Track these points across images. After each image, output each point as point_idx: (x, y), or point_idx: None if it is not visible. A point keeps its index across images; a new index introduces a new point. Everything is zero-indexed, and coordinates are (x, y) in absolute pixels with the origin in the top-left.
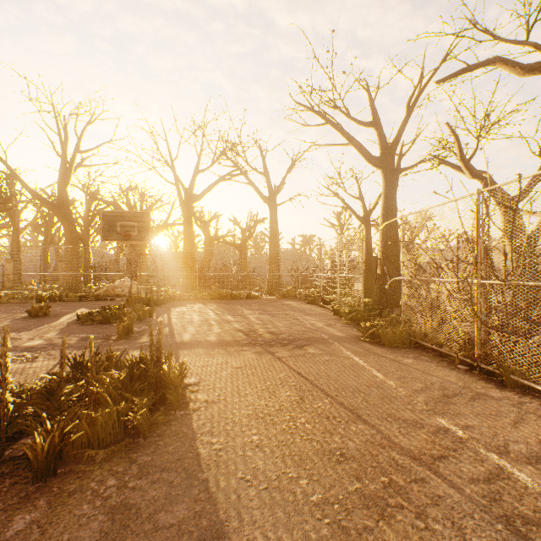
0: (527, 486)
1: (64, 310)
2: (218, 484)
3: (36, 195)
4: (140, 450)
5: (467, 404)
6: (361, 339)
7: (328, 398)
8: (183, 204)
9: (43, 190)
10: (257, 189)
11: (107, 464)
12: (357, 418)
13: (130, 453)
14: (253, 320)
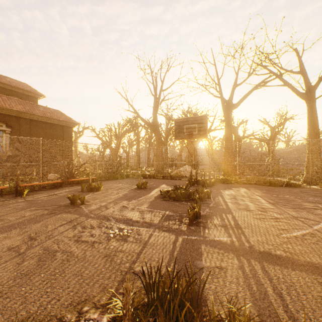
0: None
1: (154, 185)
2: None
3: (143, 120)
4: None
5: None
6: None
7: None
8: (224, 111)
9: (147, 120)
10: (292, 88)
11: None
12: None
13: None
14: None
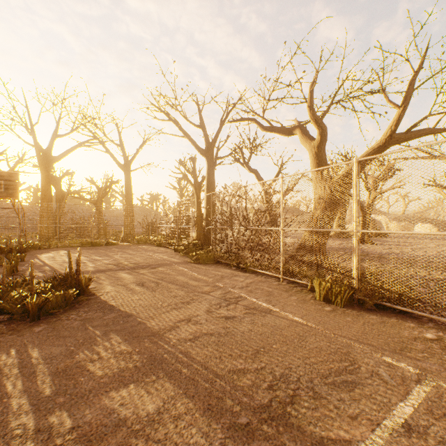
0: (235, 293)
1: None
2: (125, 309)
3: None
4: (80, 308)
5: (229, 278)
6: (190, 262)
7: (170, 284)
8: (41, 163)
9: None
10: (114, 157)
11: (66, 313)
12: (183, 287)
13: (75, 310)
14: (118, 258)
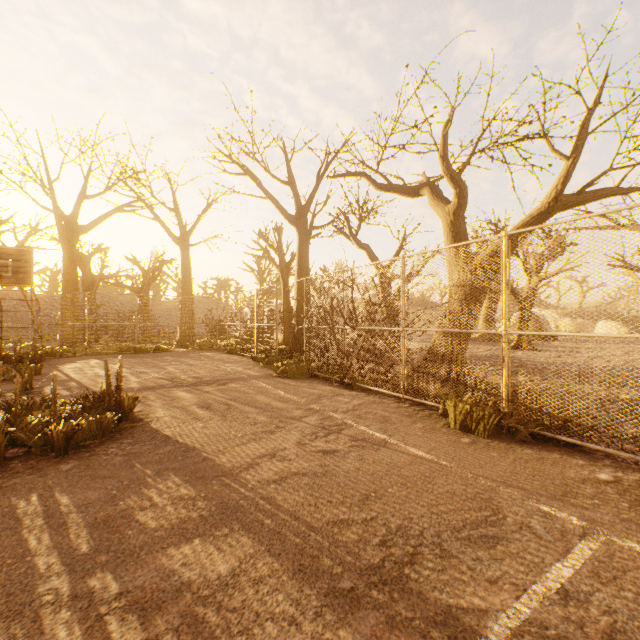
0: (338, 418)
1: None
2: (185, 440)
3: None
4: (122, 439)
5: (329, 399)
6: (274, 376)
7: (247, 406)
8: (64, 236)
9: None
10: (166, 227)
11: (103, 446)
12: (265, 411)
13: (115, 441)
14: (172, 370)
